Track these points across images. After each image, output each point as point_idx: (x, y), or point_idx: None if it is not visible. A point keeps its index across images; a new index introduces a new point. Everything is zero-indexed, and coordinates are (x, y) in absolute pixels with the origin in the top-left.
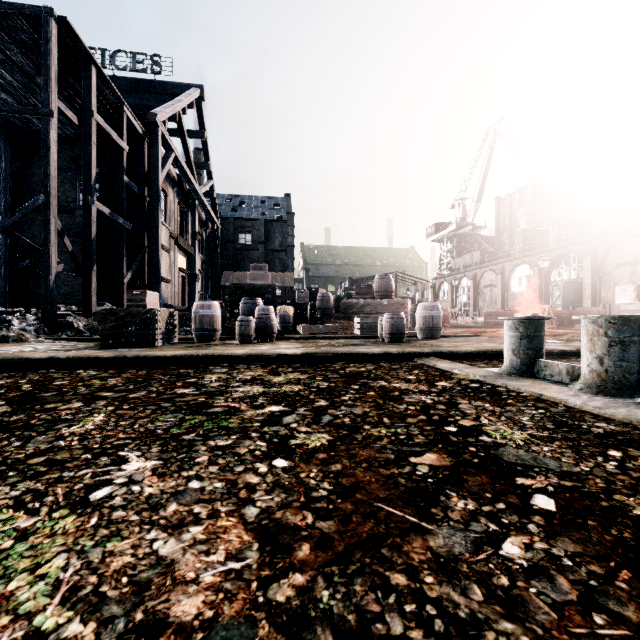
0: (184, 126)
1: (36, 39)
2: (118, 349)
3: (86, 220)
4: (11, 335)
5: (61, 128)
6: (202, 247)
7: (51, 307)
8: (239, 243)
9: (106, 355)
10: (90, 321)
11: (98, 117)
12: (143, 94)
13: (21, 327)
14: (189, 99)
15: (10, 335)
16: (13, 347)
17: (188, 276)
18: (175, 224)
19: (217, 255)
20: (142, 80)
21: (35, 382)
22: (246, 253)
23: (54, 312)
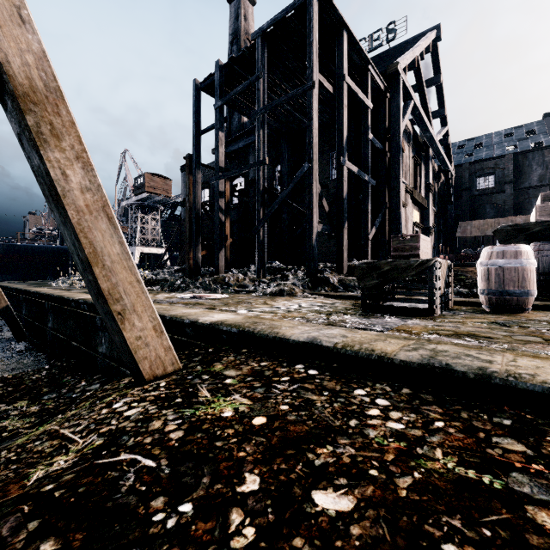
0: (421, 72)
1: (303, 34)
2: (386, 318)
3: (338, 181)
4: (285, 289)
5: (319, 118)
6: (434, 200)
7: (313, 264)
8: (476, 189)
9: (402, 354)
10: (342, 277)
11: (348, 79)
12: (379, 66)
13: (292, 282)
14: (426, 42)
15: (285, 289)
16: (284, 302)
17: (421, 231)
18: (410, 179)
19: (450, 206)
20: (378, 56)
21: (274, 448)
22: (486, 198)
23: (315, 268)
